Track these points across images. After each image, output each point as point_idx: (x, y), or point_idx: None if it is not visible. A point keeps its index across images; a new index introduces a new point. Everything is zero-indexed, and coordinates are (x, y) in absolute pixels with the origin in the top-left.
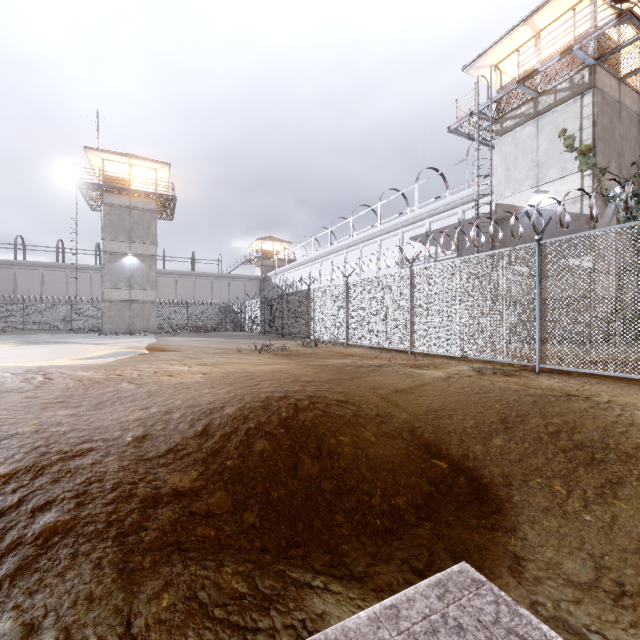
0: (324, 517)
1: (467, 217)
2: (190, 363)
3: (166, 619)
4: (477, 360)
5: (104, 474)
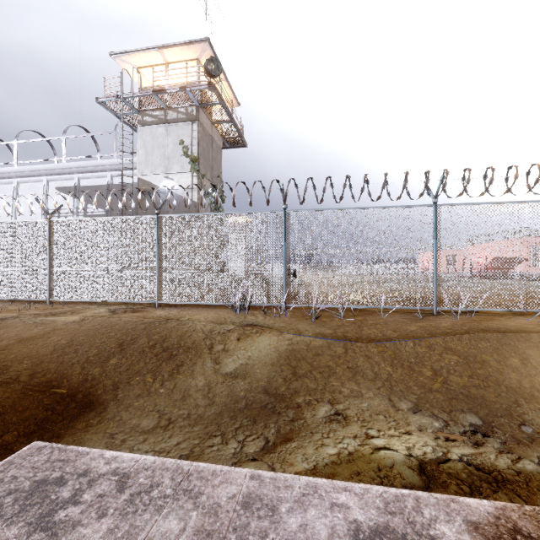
0: None
1: (115, 182)
2: None
3: None
4: (116, 303)
5: None
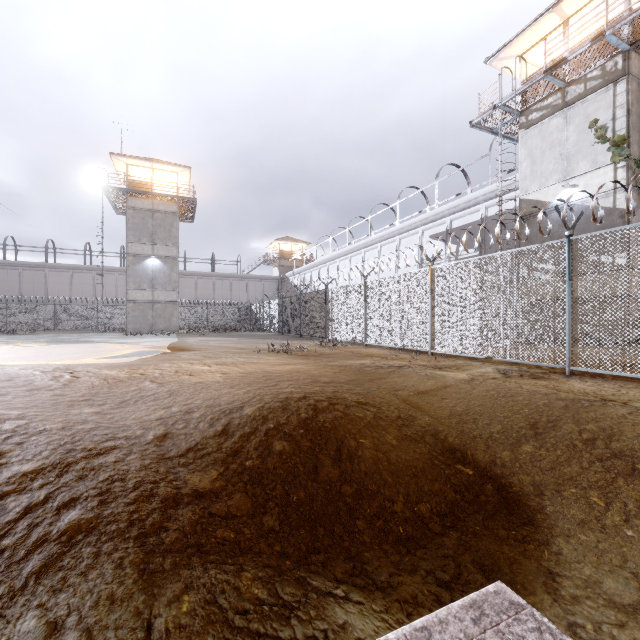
0: (345, 522)
1: (490, 214)
2: (210, 363)
3: (186, 624)
4: (502, 362)
5: (126, 473)
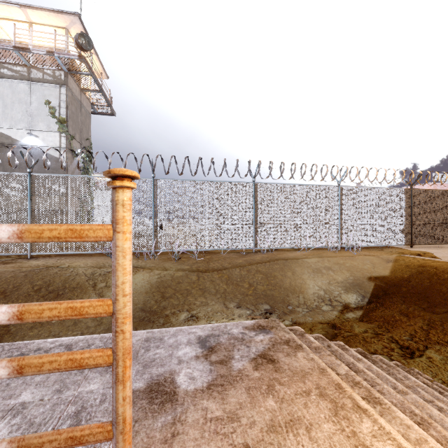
0: None
1: None
2: None
3: None
4: None
5: None
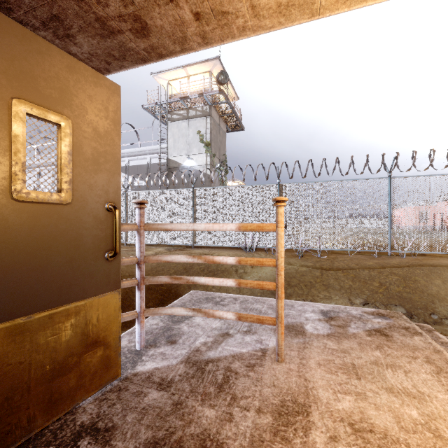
0: None
1: (153, 162)
2: None
3: None
4: (165, 245)
5: None
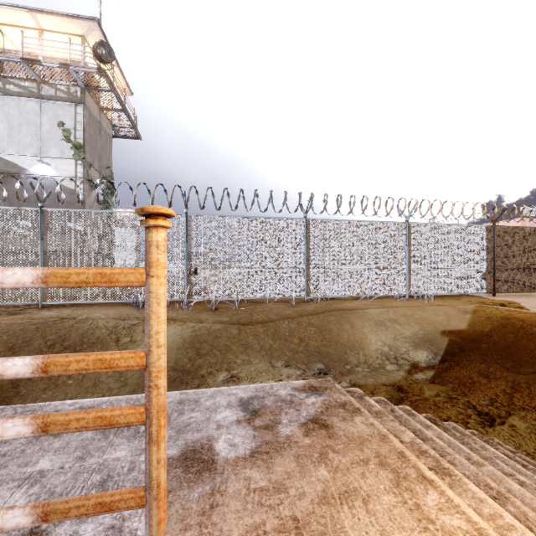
0: None
1: None
2: None
3: None
4: None
5: None
